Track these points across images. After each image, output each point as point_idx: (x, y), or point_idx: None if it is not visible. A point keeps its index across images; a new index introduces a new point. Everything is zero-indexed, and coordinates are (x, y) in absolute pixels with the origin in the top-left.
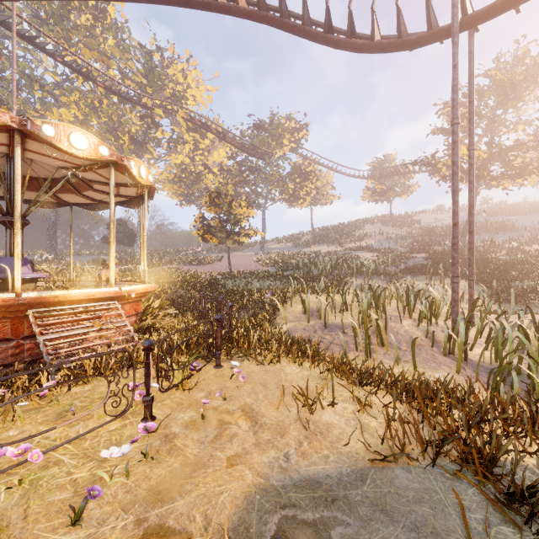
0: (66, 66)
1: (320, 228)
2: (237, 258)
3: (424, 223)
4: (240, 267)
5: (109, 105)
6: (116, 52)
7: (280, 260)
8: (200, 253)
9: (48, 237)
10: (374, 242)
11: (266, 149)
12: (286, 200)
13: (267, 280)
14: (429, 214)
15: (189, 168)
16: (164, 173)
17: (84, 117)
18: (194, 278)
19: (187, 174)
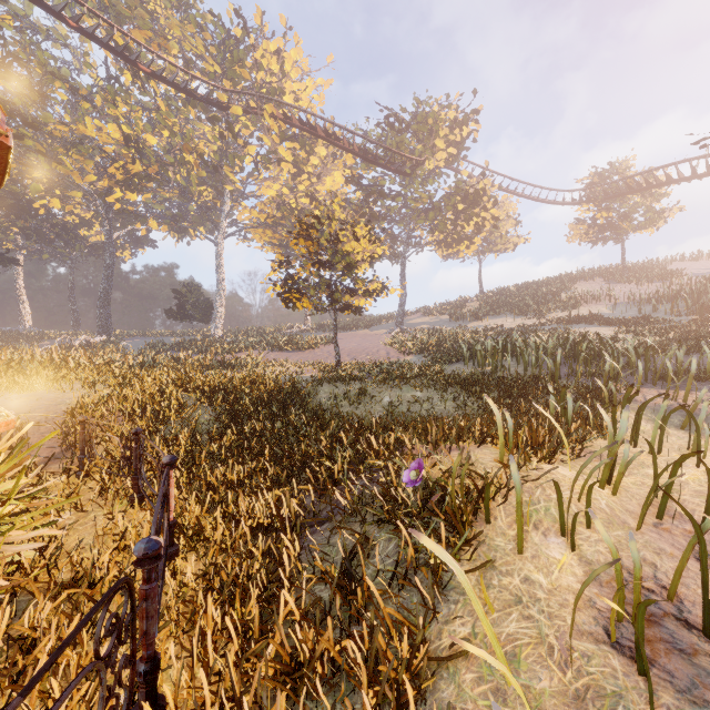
0: (87, 37)
1: (494, 291)
2: (358, 338)
3: (690, 275)
4: (360, 354)
5: (168, 110)
6: (175, 26)
7: (433, 342)
8: (306, 333)
9: (98, 312)
10: (602, 308)
11: (407, 159)
12: (440, 244)
13: (407, 387)
14: (692, 261)
15: (288, 203)
16: (252, 213)
17: (130, 129)
18: (250, 380)
19: (285, 212)
